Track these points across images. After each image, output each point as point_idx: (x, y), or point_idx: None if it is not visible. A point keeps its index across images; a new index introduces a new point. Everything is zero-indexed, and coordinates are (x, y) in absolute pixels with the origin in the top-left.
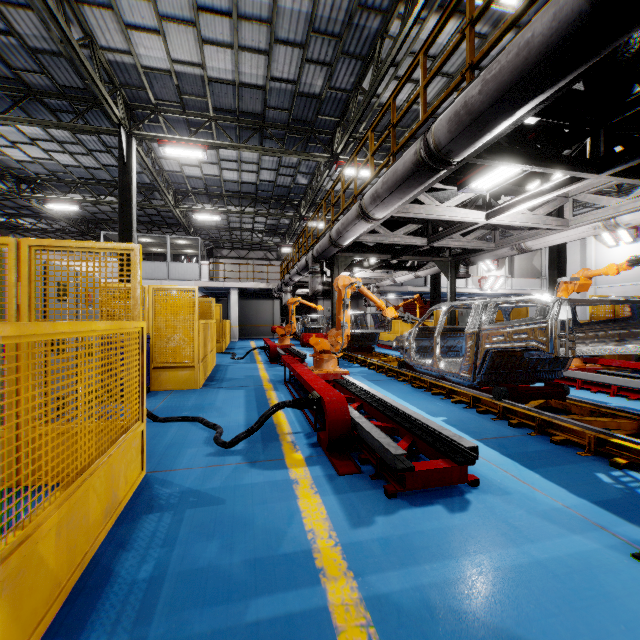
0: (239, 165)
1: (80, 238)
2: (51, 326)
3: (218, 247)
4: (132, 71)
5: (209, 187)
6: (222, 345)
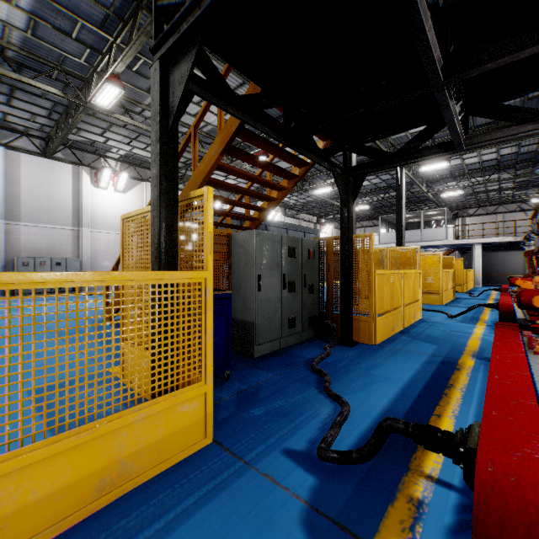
0: (478, 153)
1: (364, 219)
2: (408, 271)
3: (464, 208)
4: (404, 137)
5: (453, 172)
6: (462, 287)
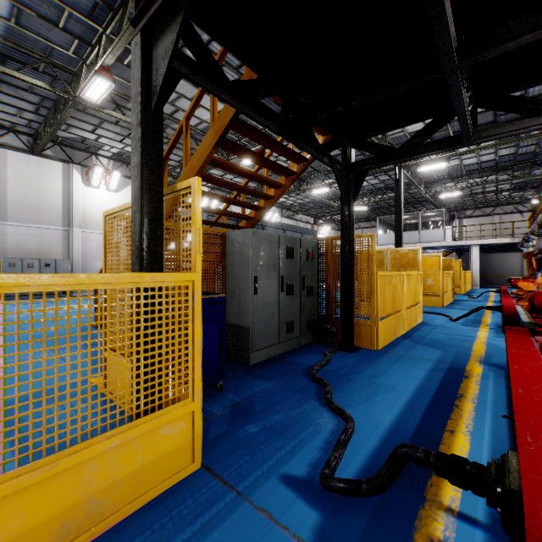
0: (476, 153)
1: (361, 220)
2: (409, 272)
3: (461, 209)
4: (403, 137)
5: (451, 173)
6: (461, 289)
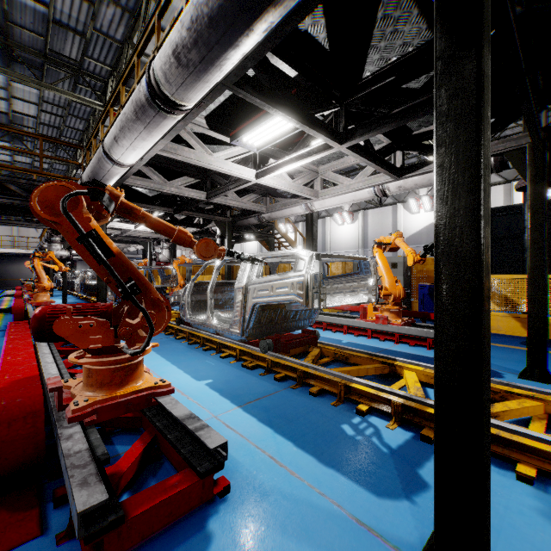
0: None
1: None
2: None
3: None
4: None
5: None
6: None
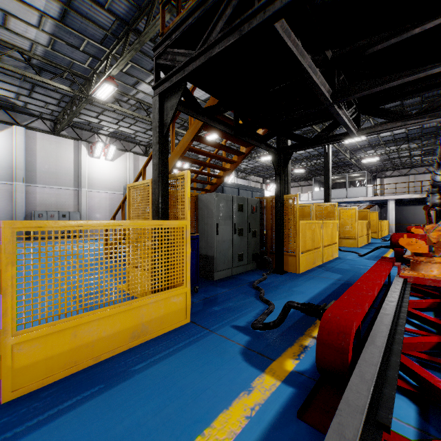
0: None
1: (301, 179)
2: (326, 221)
3: (382, 170)
4: None
5: (371, 142)
6: (377, 234)
